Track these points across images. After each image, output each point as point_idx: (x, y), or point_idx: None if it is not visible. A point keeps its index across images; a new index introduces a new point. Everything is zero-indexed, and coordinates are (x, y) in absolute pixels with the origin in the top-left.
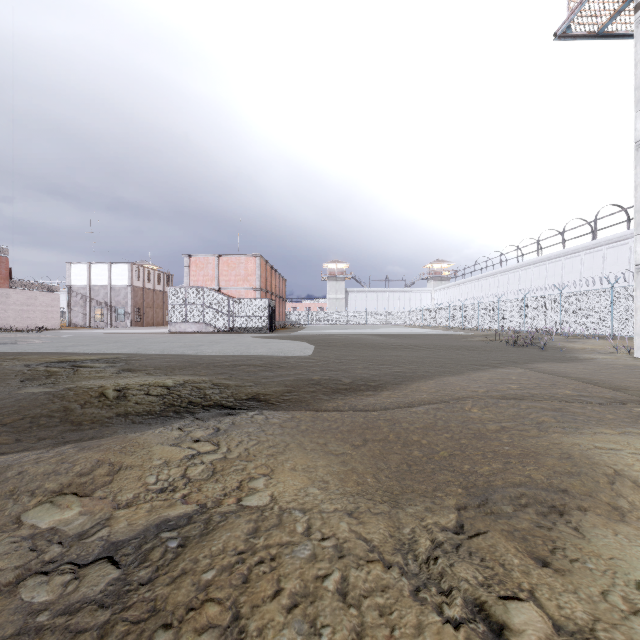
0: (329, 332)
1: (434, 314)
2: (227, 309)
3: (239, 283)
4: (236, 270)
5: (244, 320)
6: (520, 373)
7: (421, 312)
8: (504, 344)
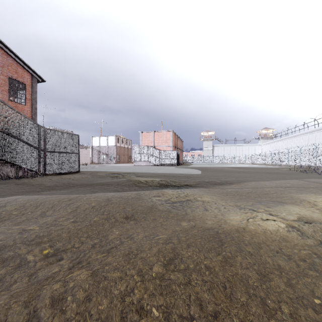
0: (205, 166)
1: (262, 157)
2: (158, 155)
3: (163, 143)
4: (162, 138)
5: (166, 160)
6: (296, 181)
7: (255, 156)
8: (299, 172)
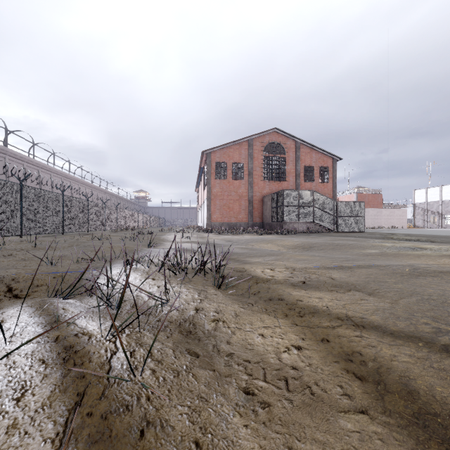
0: None
1: None
2: None
3: None
4: None
5: None
6: None
7: None
8: None
